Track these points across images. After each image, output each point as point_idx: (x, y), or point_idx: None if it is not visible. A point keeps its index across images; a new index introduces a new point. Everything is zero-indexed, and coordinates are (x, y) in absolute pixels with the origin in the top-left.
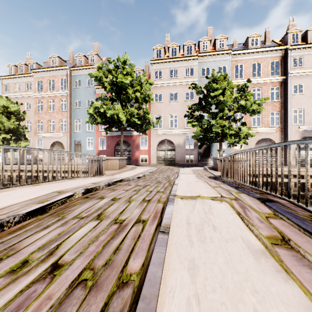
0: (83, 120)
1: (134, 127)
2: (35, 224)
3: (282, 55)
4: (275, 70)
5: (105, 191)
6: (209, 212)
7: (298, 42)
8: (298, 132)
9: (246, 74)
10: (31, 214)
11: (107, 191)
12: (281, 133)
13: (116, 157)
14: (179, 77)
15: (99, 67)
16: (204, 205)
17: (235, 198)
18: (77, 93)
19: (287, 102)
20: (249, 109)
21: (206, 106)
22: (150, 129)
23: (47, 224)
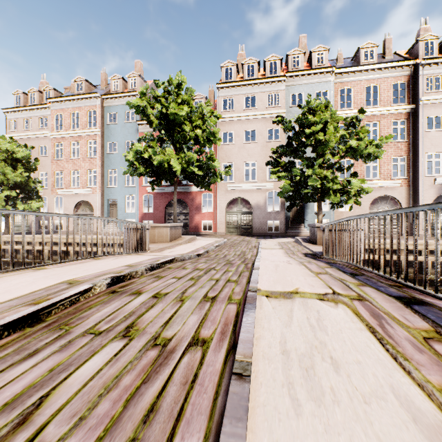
0: (120, 170)
1: (193, 180)
2: (16, 345)
3: (409, 73)
4: (399, 96)
5: (144, 279)
6: (319, 326)
7: (434, 54)
8: (434, 187)
9: (356, 102)
10: (12, 326)
11: (148, 279)
12: (408, 189)
13: (166, 224)
14: (258, 107)
15: (142, 93)
16: (309, 312)
17: (358, 296)
18: (112, 132)
19: (418, 143)
20: (363, 153)
21: (299, 148)
22: (217, 183)
23: (35, 348)
